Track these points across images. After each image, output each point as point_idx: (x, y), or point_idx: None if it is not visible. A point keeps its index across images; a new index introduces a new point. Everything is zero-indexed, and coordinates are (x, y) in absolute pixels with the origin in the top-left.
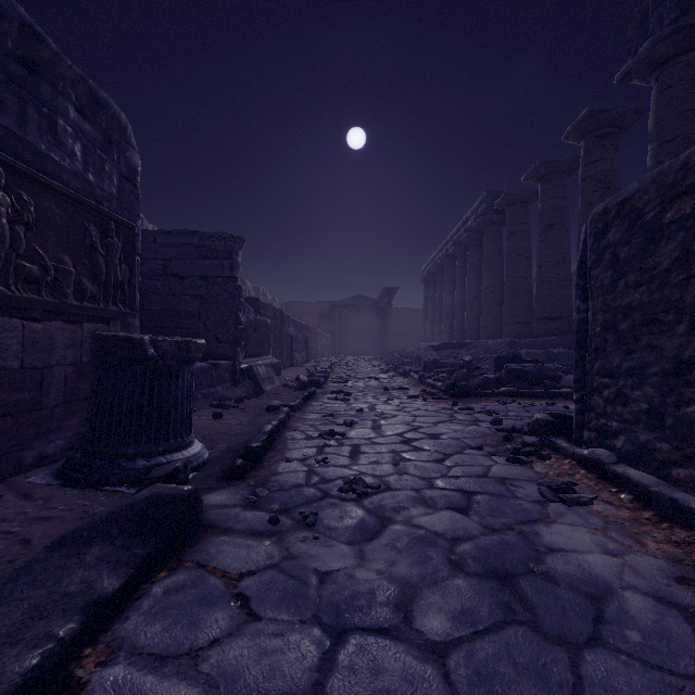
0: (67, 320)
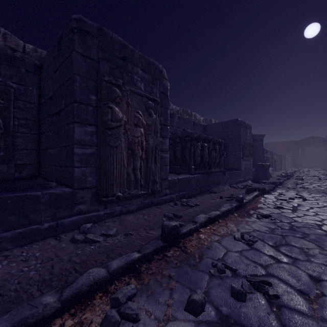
0: (247, 161)
